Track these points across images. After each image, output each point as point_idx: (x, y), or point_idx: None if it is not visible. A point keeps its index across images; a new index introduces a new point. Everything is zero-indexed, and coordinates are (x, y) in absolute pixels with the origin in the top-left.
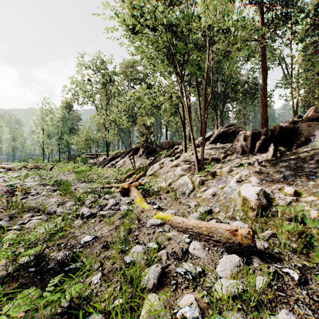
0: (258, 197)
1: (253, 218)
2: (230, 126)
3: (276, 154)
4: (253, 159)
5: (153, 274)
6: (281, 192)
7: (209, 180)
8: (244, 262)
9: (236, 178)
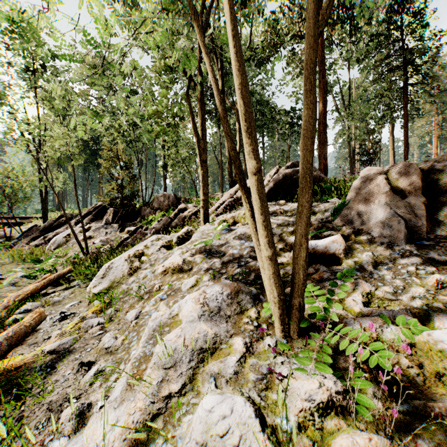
0: None
1: None
2: (296, 167)
3: None
4: None
5: None
6: None
7: None
8: None
9: None
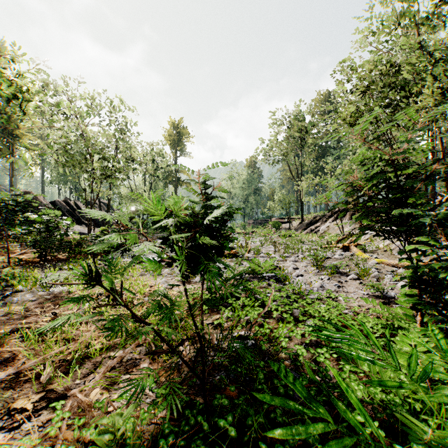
0: None
1: None
2: None
3: None
4: None
5: (374, 270)
6: None
7: None
8: None
9: None
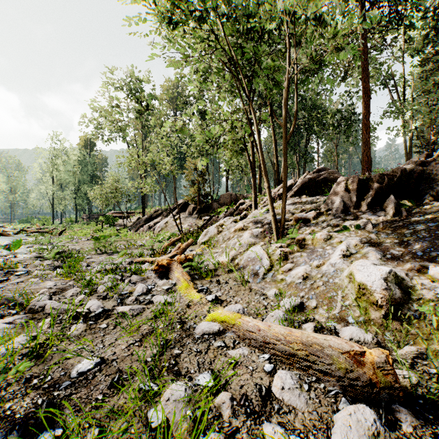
0: (387, 285)
1: (379, 320)
2: (320, 171)
3: (399, 212)
4: (363, 220)
5: None
6: (423, 276)
7: (295, 253)
8: (384, 422)
9: (341, 250)
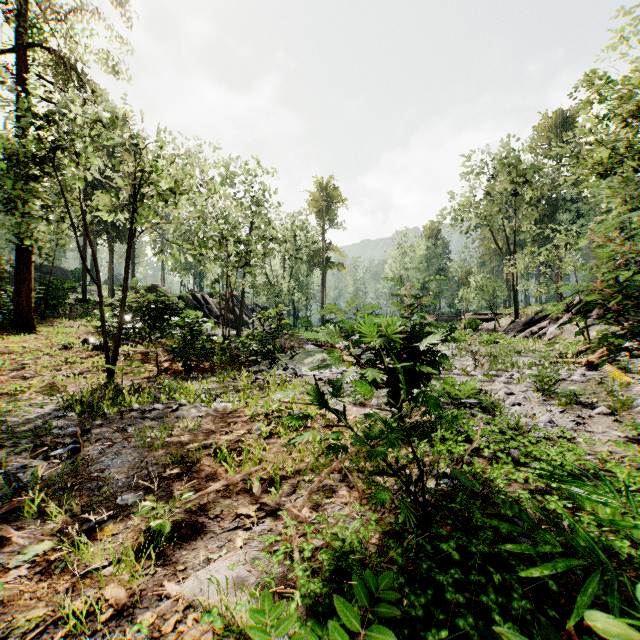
0: None
1: None
2: None
3: None
4: None
5: None
6: None
7: None
8: None
9: None
